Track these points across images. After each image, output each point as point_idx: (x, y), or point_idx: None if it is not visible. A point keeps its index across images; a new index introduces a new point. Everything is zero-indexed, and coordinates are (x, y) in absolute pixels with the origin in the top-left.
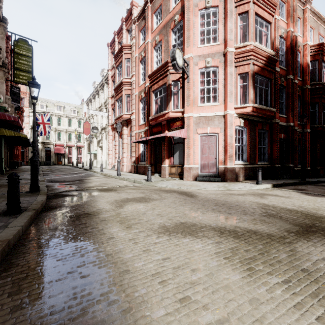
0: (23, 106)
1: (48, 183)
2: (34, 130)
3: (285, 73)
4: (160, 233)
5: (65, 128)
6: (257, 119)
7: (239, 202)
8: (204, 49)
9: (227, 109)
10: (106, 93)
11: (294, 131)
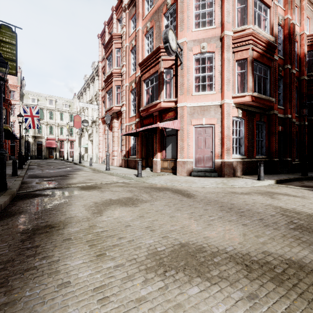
0: (13, 99)
1: (27, 179)
2: (0, 117)
3: (282, 63)
4: (149, 271)
5: (56, 122)
6: (255, 110)
7: (248, 205)
8: (199, 33)
9: (224, 98)
10: (96, 86)
11: (291, 123)
